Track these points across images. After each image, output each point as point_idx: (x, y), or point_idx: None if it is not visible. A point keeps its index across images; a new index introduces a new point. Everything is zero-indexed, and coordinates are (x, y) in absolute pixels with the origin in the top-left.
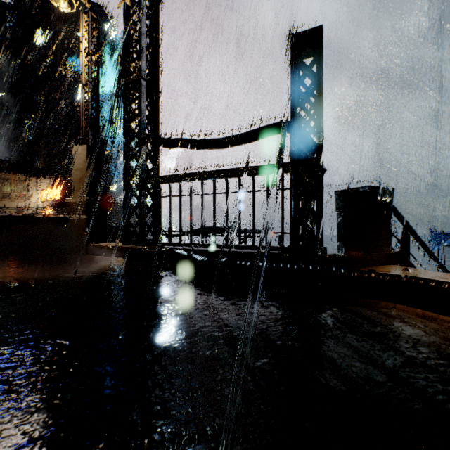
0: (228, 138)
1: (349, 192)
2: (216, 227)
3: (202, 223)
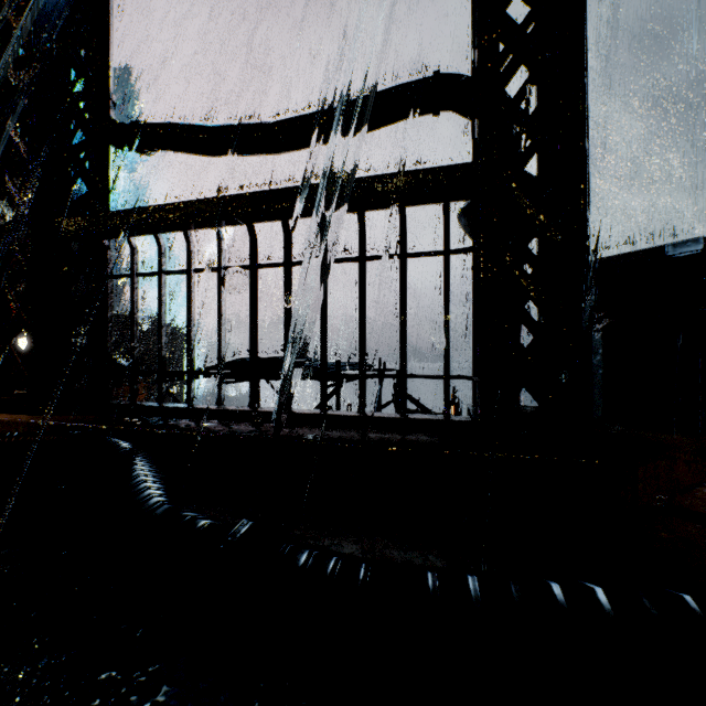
0: (292, 121)
1: (629, 261)
2: (272, 358)
3: (220, 348)
